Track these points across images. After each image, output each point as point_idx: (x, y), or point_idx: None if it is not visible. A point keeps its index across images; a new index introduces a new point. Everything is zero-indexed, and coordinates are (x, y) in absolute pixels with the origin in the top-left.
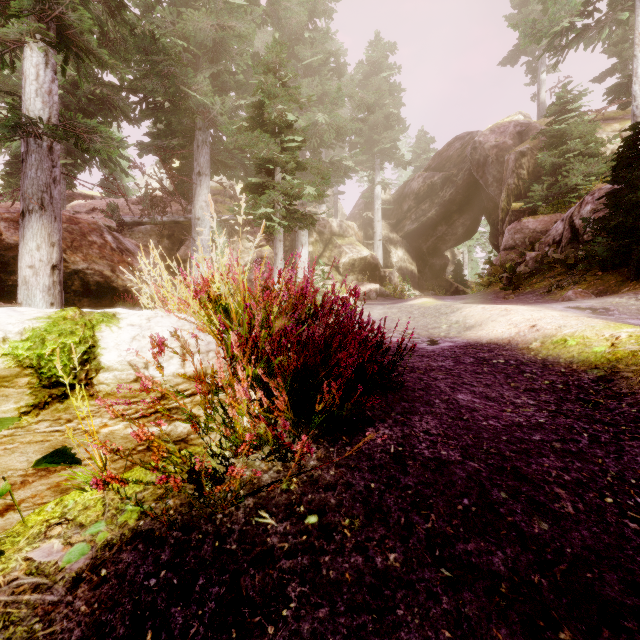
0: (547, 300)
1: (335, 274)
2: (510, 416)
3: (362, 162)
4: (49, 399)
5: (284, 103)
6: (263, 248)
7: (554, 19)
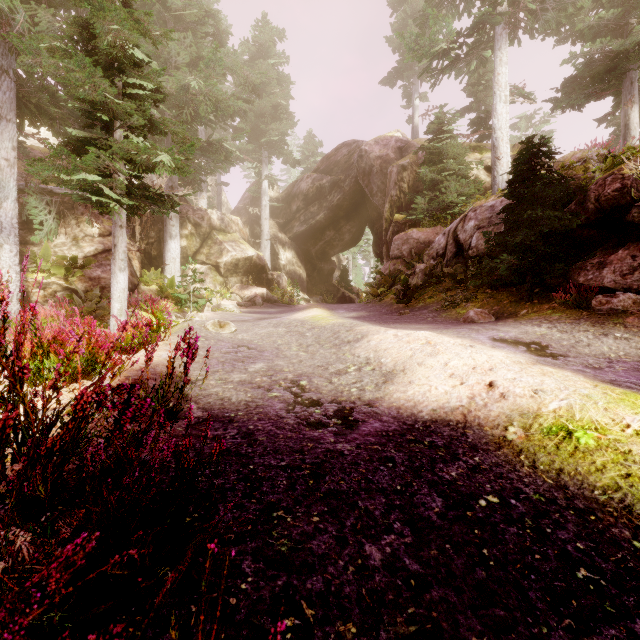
0: (445, 318)
1: (215, 275)
2: None
3: (248, 152)
4: None
5: (123, 24)
6: None
7: (434, 40)
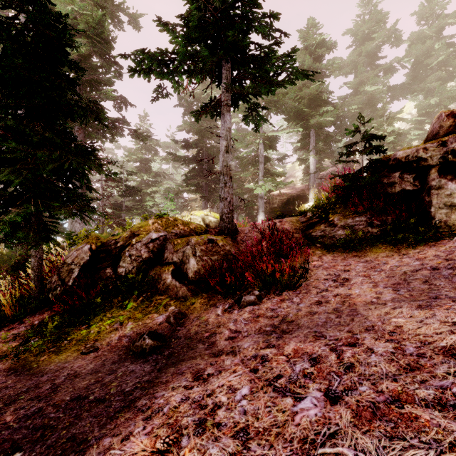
0: None
1: None
2: None
3: None
4: None
5: (382, 130)
6: None
7: None
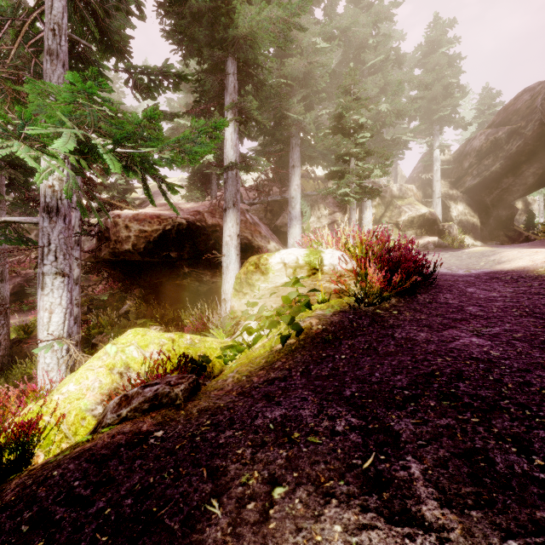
0: None
1: (395, 230)
2: (493, 295)
3: (421, 131)
4: (311, 274)
5: (358, 113)
6: (336, 214)
7: None
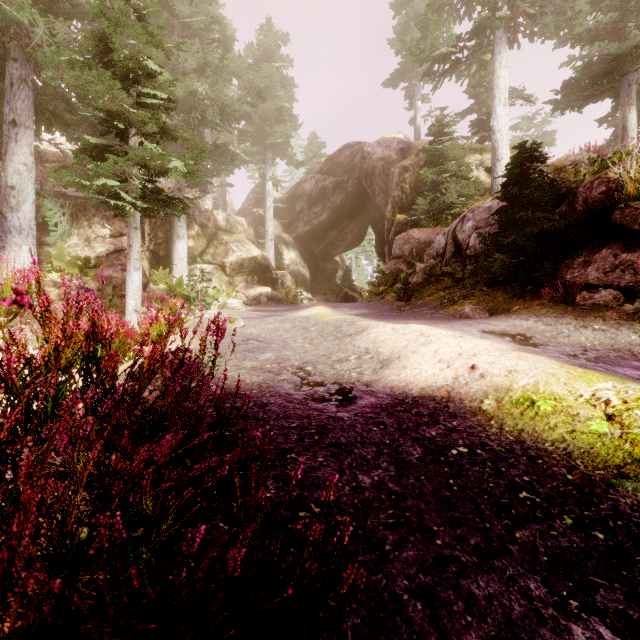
0: (443, 315)
1: (221, 274)
2: None
3: (252, 154)
4: None
5: (139, 39)
6: (125, 237)
7: (434, 44)
